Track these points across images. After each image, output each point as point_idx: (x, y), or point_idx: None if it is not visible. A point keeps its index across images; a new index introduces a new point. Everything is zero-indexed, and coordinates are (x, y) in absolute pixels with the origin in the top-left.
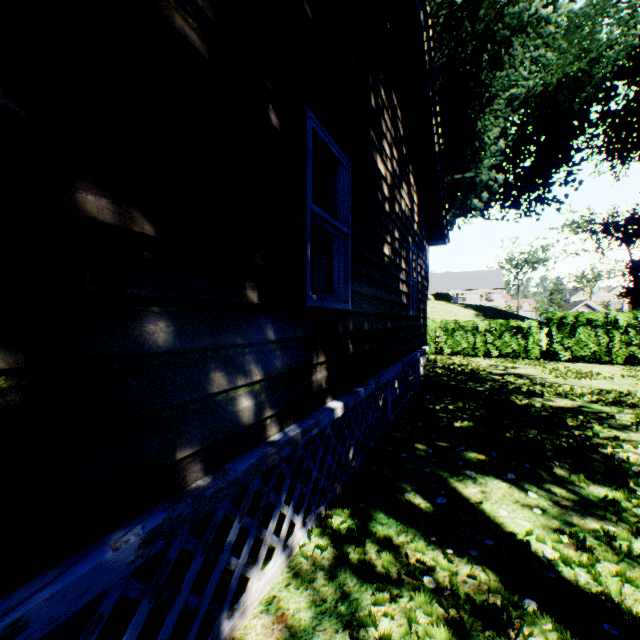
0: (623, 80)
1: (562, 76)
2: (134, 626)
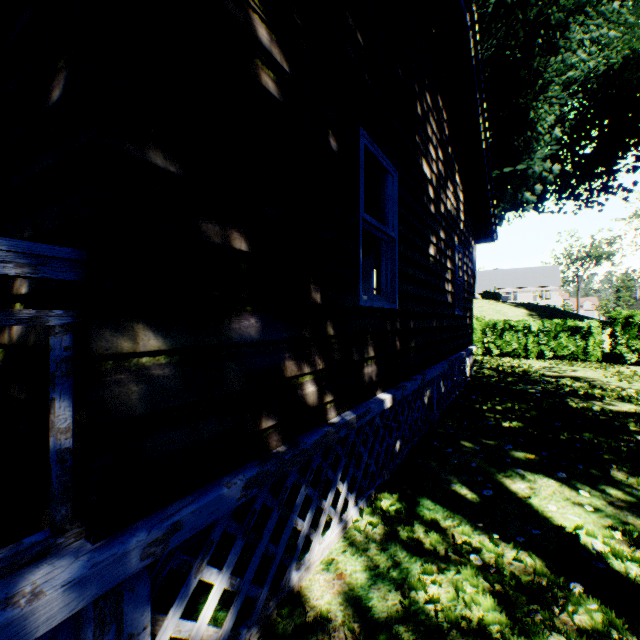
0: None
1: (629, 52)
2: (233, 555)
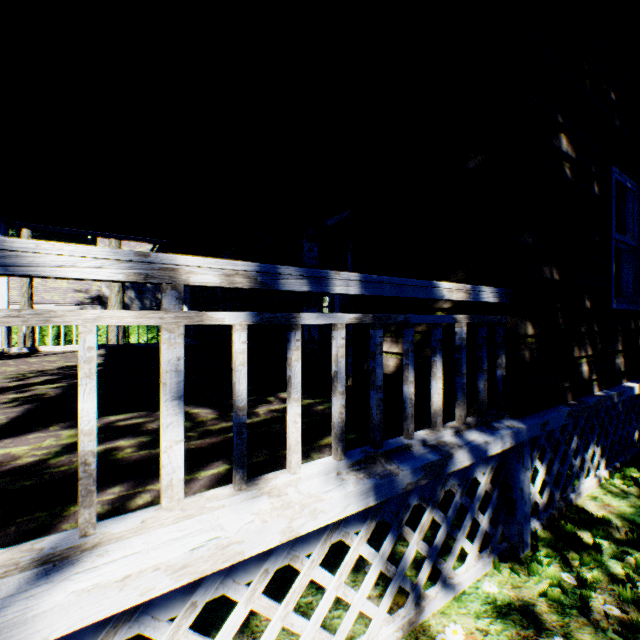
0: None
1: None
2: (546, 459)
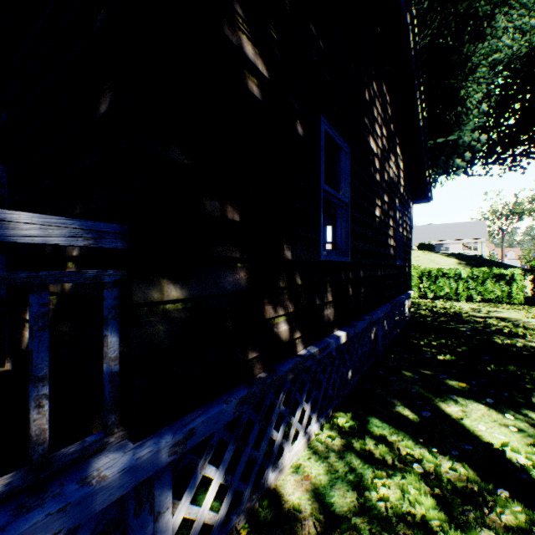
0: None
1: None
2: (226, 457)
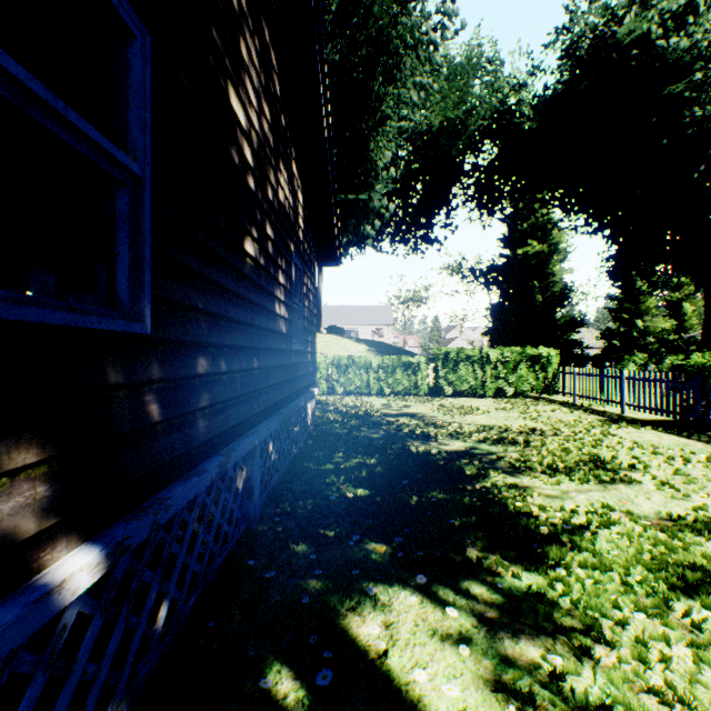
0: (489, 138)
1: (444, 120)
2: None
